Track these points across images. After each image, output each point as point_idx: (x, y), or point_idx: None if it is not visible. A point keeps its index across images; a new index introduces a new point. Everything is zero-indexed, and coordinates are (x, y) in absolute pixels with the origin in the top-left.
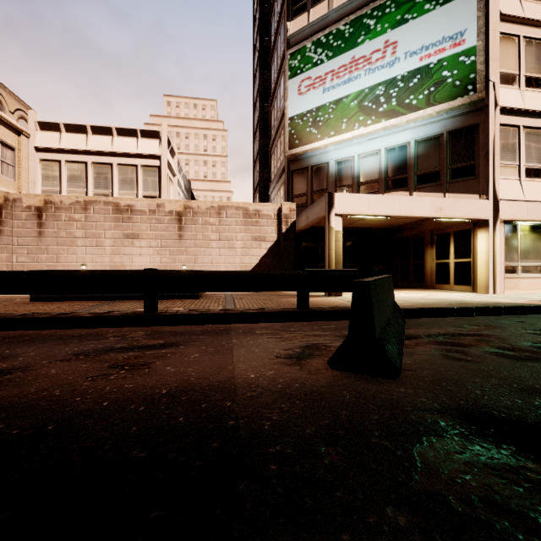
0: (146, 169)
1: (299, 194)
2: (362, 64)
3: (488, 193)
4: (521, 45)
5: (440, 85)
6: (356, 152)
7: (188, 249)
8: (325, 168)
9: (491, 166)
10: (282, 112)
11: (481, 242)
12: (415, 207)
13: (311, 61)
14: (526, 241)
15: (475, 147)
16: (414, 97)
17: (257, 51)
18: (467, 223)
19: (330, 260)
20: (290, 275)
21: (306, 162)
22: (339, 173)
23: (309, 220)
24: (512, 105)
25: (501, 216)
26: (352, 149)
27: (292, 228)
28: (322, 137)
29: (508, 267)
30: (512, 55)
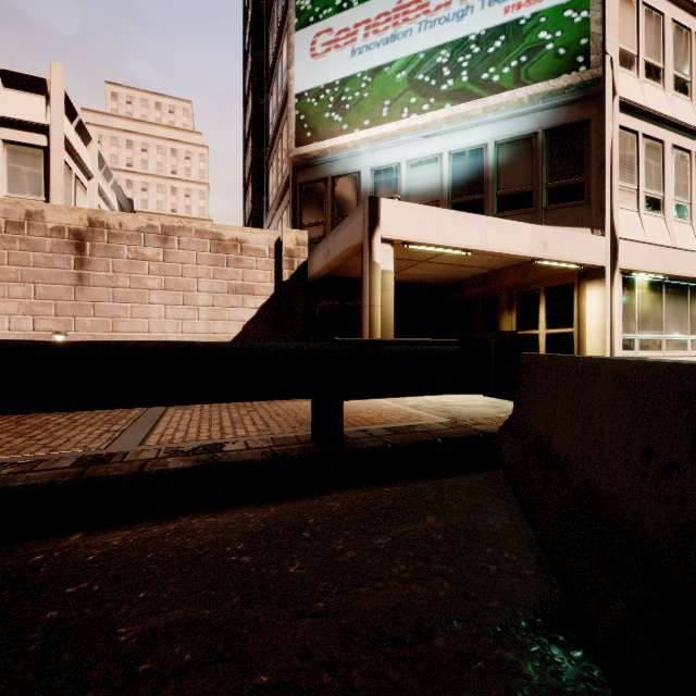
0: (16, 149)
1: (313, 222)
2: (414, 13)
3: (604, 226)
4: (640, 13)
5: (536, 54)
6: (404, 157)
7: (97, 305)
8: (354, 181)
9: (608, 186)
10: (285, 91)
11: (593, 302)
12: (510, 238)
13: (332, 2)
14: (644, 303)
15: (584, 155)
16: (496, 70)
17: (249, 21)
18: (569, 274)
19: (374, 326)
20: (292, 355)
21: (324, 170)
22: (377, 190)
23: (332, 255)
24: (632, 98)
25: (620, 264)
26: (397, 151)
27: (301, 274)
28: (350, 128)
29: (624, 341)
30: (630, 25)
